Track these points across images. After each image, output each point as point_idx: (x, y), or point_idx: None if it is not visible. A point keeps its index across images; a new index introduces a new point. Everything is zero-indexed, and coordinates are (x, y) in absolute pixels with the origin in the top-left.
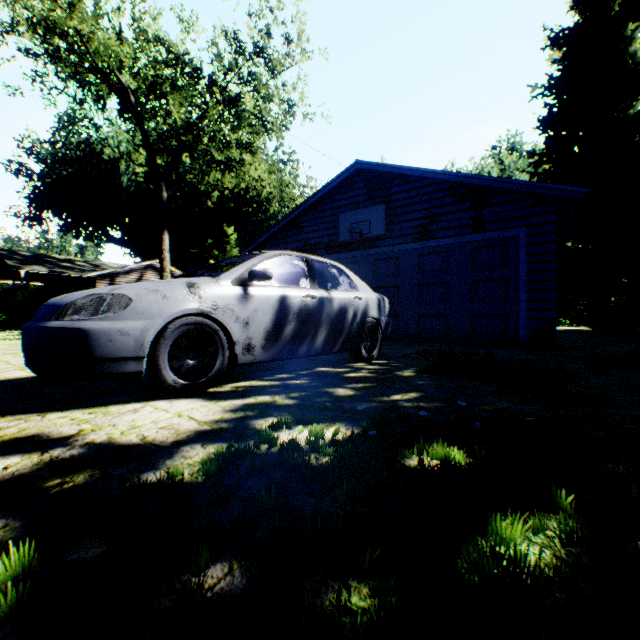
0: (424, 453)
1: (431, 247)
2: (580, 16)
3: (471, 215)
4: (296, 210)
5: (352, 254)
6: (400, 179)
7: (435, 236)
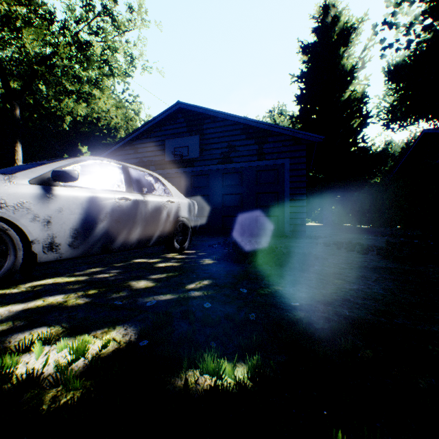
0: (193, 369)
1: (231, 168)
2: (317, 37)
3: (256, 148)
4: (132, 134)
5: (176, 170)
6: (210, 119)
7: (233, 161)
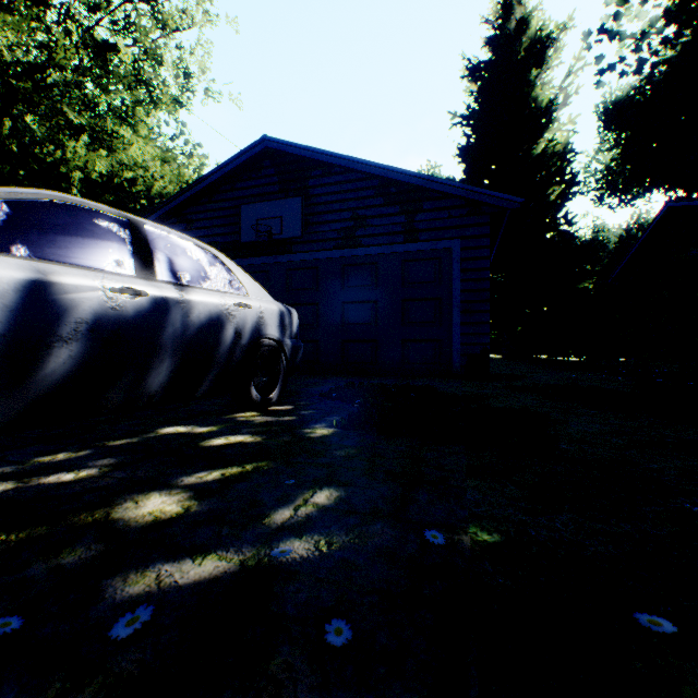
0: None
1: (357, 257)
2: (493, 53)
3: (402, 221)
4: (181, 195)
5: (260, 260)
6: (320, 169)
7: (362, 243)
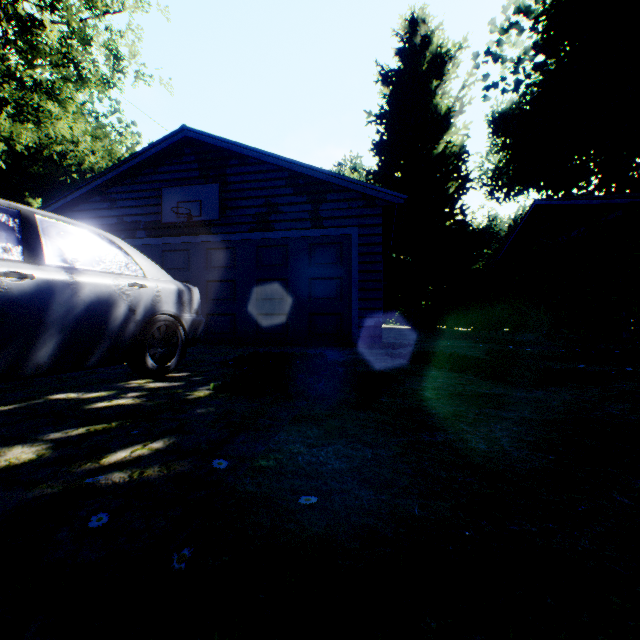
0: None
1: (270, 239)
2: (402, 63)
3: (309, 209)
4: (103, 175)
5: (181, 239)
6: (237, 159)
7: (274, 227)
